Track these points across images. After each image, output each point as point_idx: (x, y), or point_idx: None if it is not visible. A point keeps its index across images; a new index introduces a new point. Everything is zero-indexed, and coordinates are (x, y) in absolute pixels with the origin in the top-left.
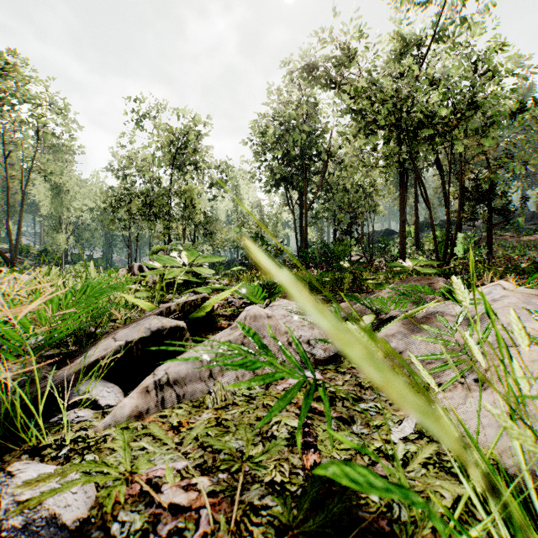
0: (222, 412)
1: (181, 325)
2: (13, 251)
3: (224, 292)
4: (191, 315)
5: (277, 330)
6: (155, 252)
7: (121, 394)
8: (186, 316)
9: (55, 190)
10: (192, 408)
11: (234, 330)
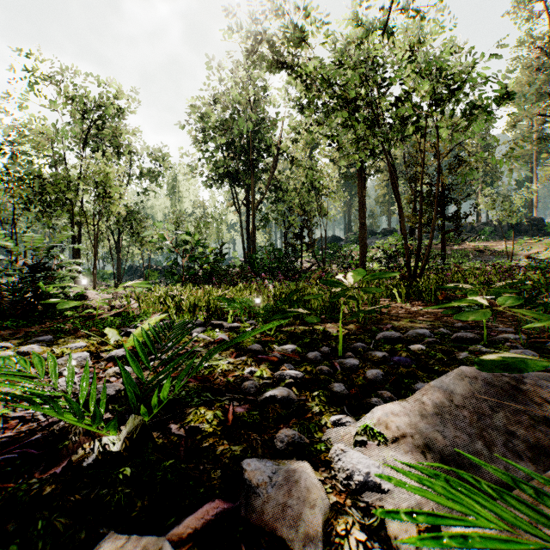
0: None
1: None
2: None
3: None
4: None
5: None
6: None
7: None
8: None
9: None
10: None
11: None
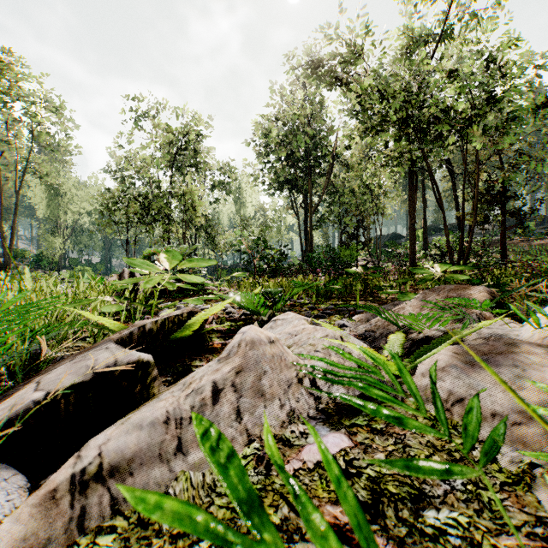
0: (184, 544)
1: (146, 359)
2: (7, 256)
3: (214, 307)
4: (172, 335)
5: (283, 361)
6: (146, 256)
7: (21, 492)
8: (167, 336)
9: (52, 192)
10: (133, 527)
11: (223, 364)
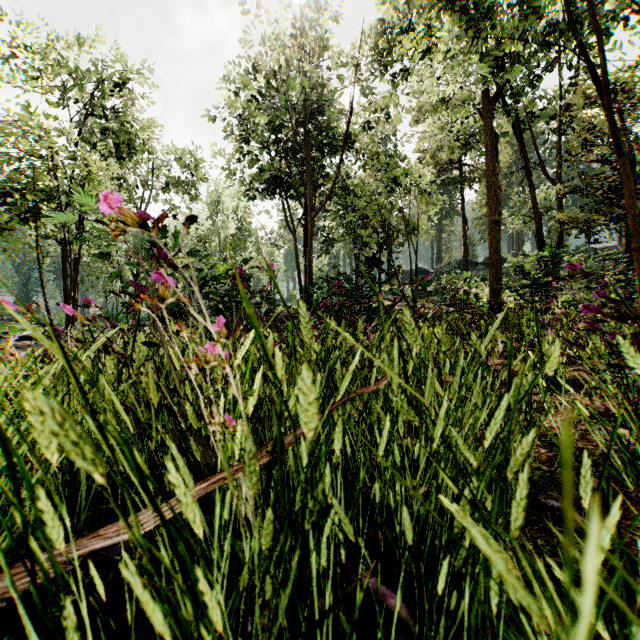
0: None
1: None
2: None
3: None
4: None
5: None
6: None
7: None
8: None
9: None
10: None
11: None
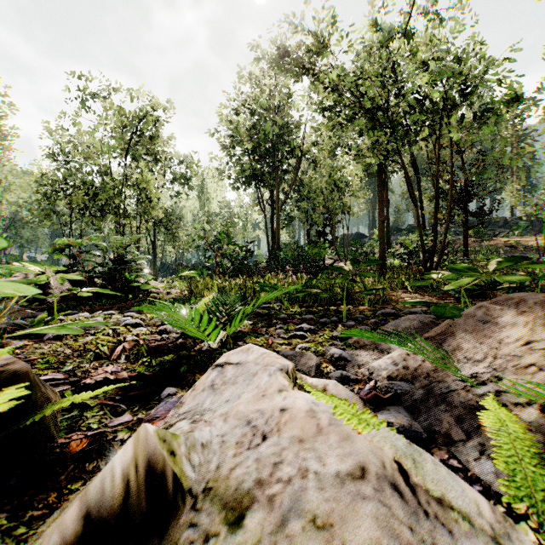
0: None
1: None
2: None
3: None
4: None
5: None
6: (58, 249)
7: None
8: None
9: None
10: None
11: None
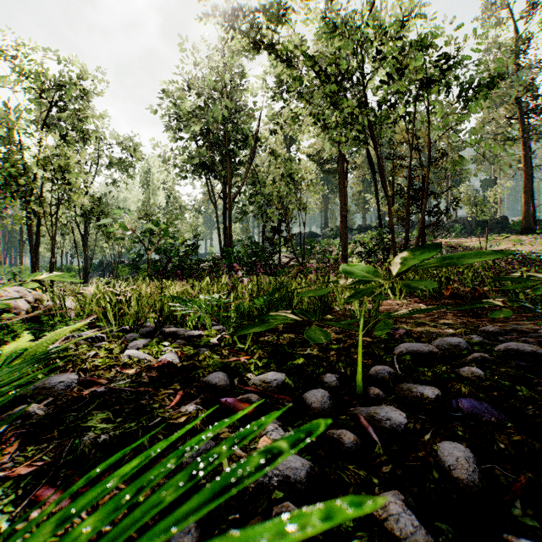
0: None
1: None
2: None
3: None
4: None
5: None
6: None
7: None
8: None
9: None
10: None
11: None
